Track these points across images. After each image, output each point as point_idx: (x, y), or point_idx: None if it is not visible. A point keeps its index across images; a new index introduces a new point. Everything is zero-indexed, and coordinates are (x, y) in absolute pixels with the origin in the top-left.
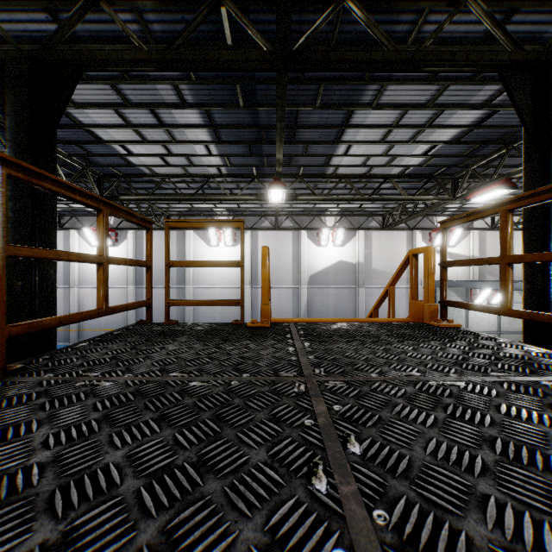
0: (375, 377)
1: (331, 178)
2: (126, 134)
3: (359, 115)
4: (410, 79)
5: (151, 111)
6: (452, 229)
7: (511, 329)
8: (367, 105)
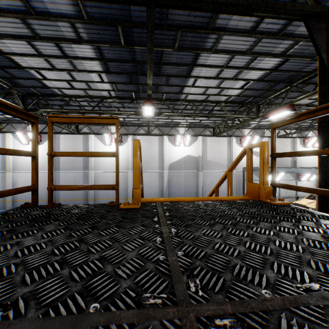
0: (269, 297)
1: (183, 101)
2: (39, 62)
3: (203, 57)
4: (238, 32)
5: (56, 44)
6: (253, 137)
7: (286, 195)
8: (209, 50)
